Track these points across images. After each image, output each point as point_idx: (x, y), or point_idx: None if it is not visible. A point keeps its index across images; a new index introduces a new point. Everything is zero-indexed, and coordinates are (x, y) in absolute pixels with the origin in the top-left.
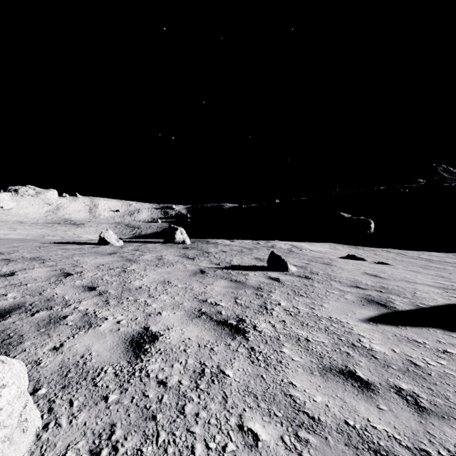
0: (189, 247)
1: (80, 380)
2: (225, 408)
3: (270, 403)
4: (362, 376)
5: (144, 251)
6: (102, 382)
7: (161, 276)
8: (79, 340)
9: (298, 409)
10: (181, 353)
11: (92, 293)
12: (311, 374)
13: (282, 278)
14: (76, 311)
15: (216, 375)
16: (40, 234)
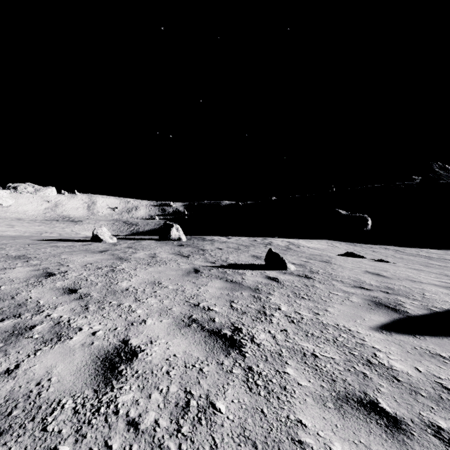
0: (184, 244)
1: (26, 422)
2: None
3: None
4: (387, 409)
5: (138, 248)
6: (55, 425)
7: (151, 275)
8: (41, 358)
9: None
10: (163, 376)
11: (72, 297)
12: (324, 406)
13: (281, 277)
14: (48, 319)
15: (204, 411)
16: (37, 231)
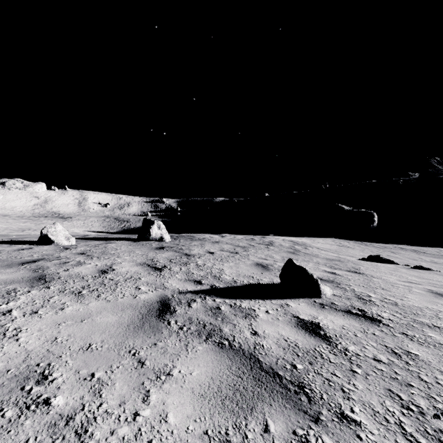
0: (165, 246)
1: None
2: None
3: None
4: None
5: (94, 254)
6: None
7: (52, 335)
8: None
9: None
10: None
11: None
12: None
13: (324, 322)
14: None
15: None
16: (20, 228)
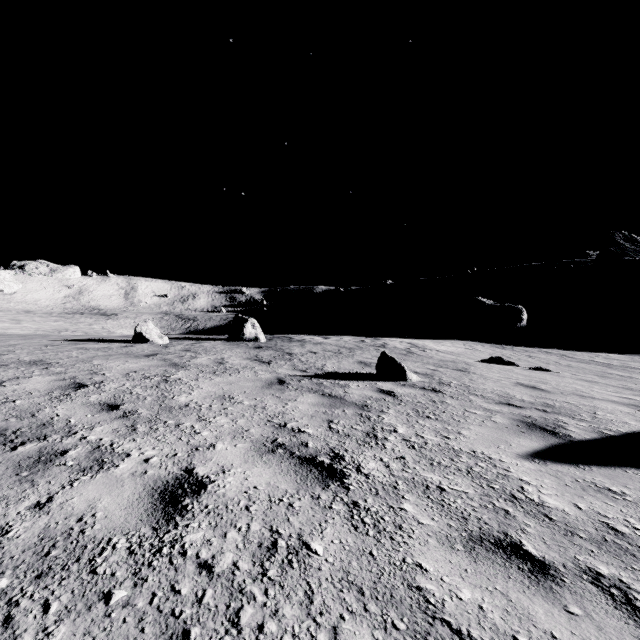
0: (263, 346)
1: (70, 563)
2: (309, 615)
3: (385, 604)
4: (533, 552)
5: (199, 351)
6: (106, 567)
7: (220, 388)
8: (80, 490)
9: (434, 615)
10: (241, 512)
11: (113, 415)
12: (451, 548)
13: (398, 391)
14: (83, 442)
15: (295, 552)
16: (54, 329)
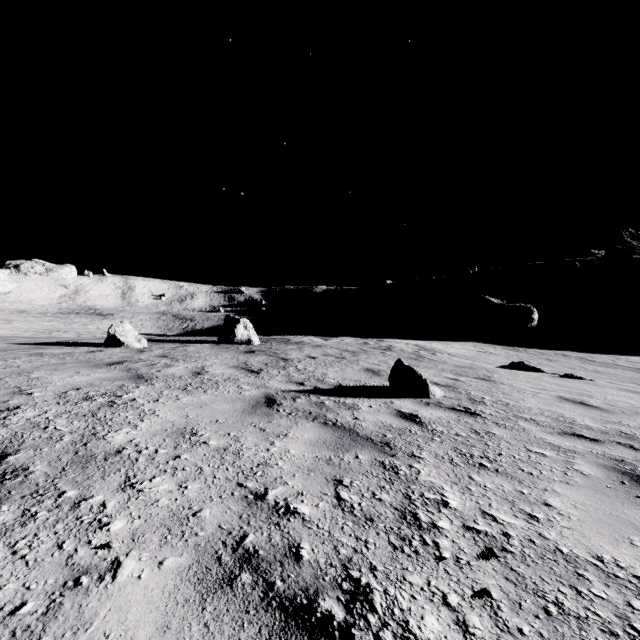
0: (255, 350)
1: None
2: None
3: None
4: None
5: (177, 357)
6: None
7: (183, 414)
8: None
9: None
10: None
11: None
12: None
13: (424, 414)
14: None
15: None
16: (46, 329)
